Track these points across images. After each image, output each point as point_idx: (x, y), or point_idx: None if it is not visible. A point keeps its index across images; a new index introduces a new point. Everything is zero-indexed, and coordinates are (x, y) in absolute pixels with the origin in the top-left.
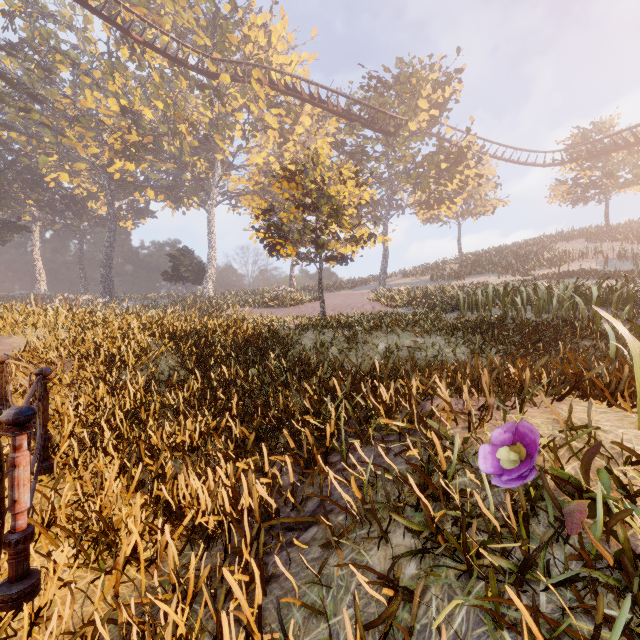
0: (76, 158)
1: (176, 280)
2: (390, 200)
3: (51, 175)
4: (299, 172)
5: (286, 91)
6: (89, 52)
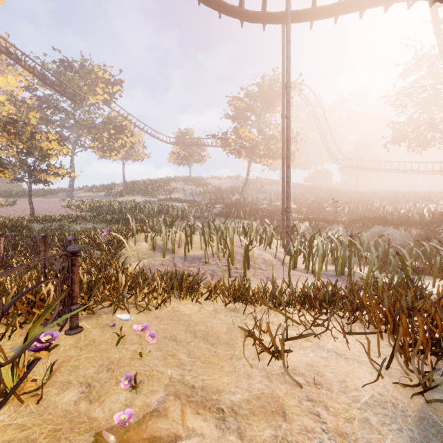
0: None
1: None
2: (76, 141)
3: None
4: (11, 123)
5: None
6: None
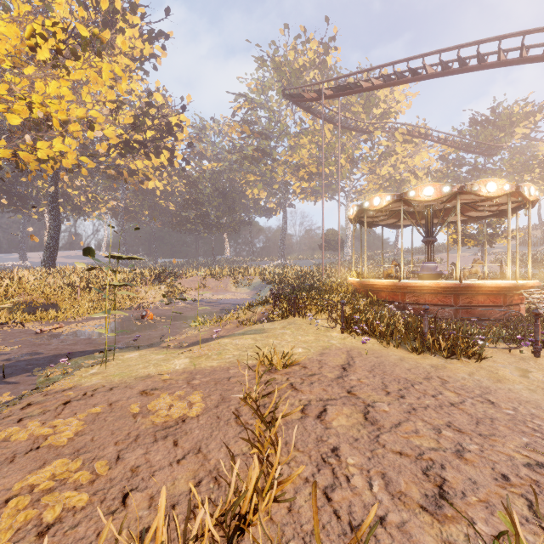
0: (274, 183)
1: (329, 249)
2: None
3: (249, 190)
4: None
5: (418, 136)
6: (283, 123)
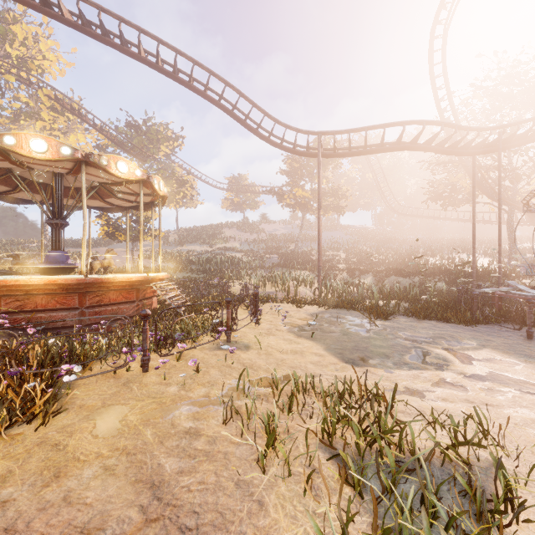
0: None
1: None
2: None
3: None
4: None
5: (71, 110)
6: None
